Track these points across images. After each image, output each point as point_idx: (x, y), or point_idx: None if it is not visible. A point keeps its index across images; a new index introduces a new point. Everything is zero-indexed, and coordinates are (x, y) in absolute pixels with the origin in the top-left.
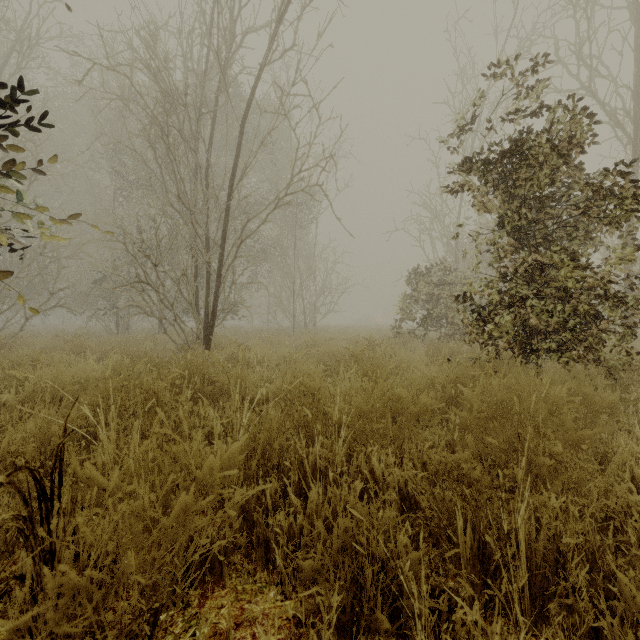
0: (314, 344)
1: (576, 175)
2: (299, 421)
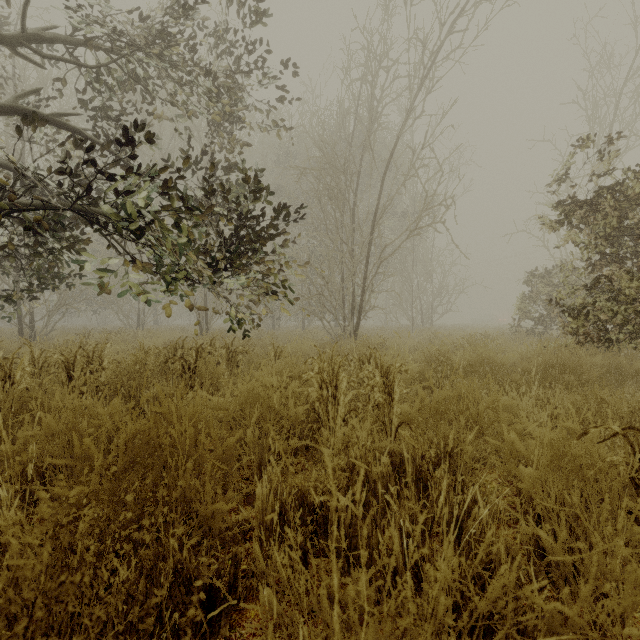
0: (435, 338)
1: (634, 217)
2: (436, 367)
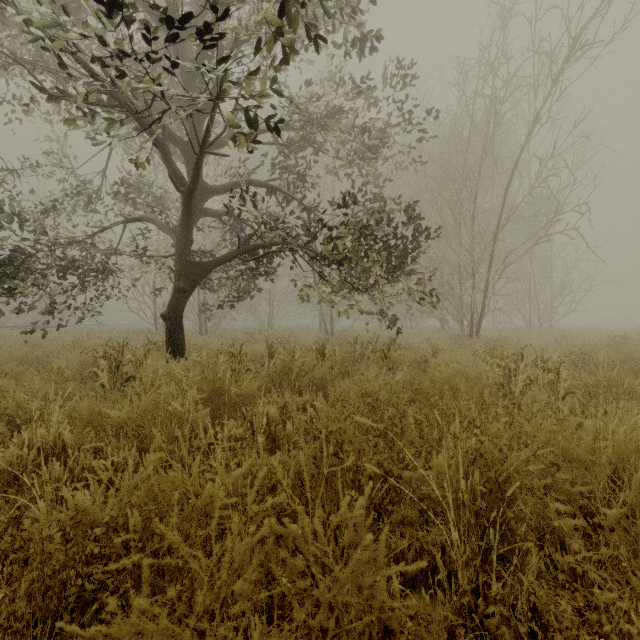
0: (563, 340)
1: None
2: (578, 364)
